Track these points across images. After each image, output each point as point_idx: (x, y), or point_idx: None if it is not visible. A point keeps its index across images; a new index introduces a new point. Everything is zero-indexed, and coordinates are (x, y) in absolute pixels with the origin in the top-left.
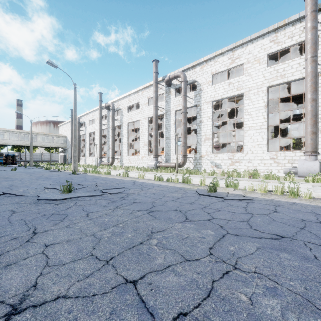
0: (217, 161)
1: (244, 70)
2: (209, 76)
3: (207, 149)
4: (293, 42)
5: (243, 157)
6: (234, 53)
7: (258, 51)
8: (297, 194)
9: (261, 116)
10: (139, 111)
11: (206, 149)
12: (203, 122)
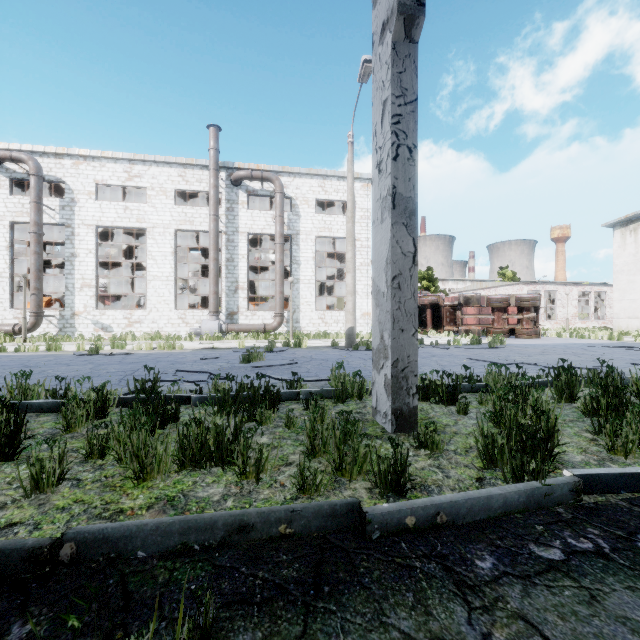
0: (106, 321)
1: (147, 197)
2: (91, 184)
3: (88, 301)
4: (201, 188)
5: (146, 316)
6: (134, 167)
7: (165, 181)
8: (174, 347)
9: (169, 264)
10: None
11: (86, 301)
12: (79, 256)
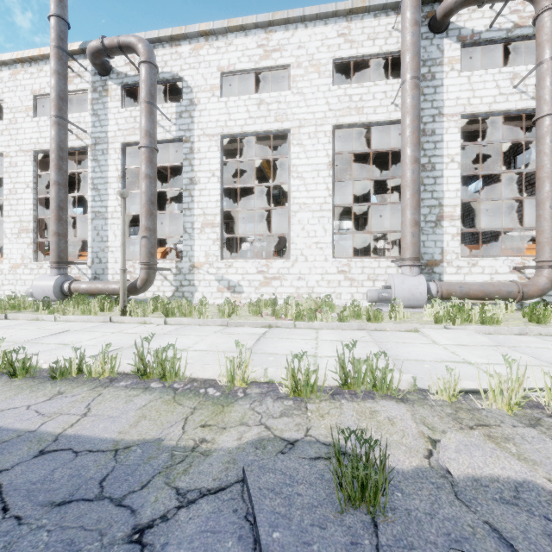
0: (234, 277)
1: (290, 80)
2: (214, 74)
3: (210, 248)
4: (376, 49)
5: (288, 269)
6: (271, 37)
7: (317, 48)
8: None
9: (322, 183)
10: (2, 127)
11: (208, 248)
12: (199, 183)
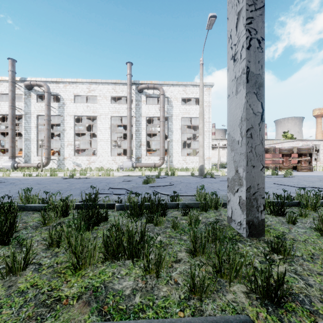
0: (79, 162)
1: (97, 100)
2: (72, 95)
3: (70, 152)
4: (123, 95)
5: (97, 159)
6: (91, 86)
7: (106, 92)
8: (109, 175)
9: (107, 133)
10: None
11: (69, 152)
12: (66, 130)
